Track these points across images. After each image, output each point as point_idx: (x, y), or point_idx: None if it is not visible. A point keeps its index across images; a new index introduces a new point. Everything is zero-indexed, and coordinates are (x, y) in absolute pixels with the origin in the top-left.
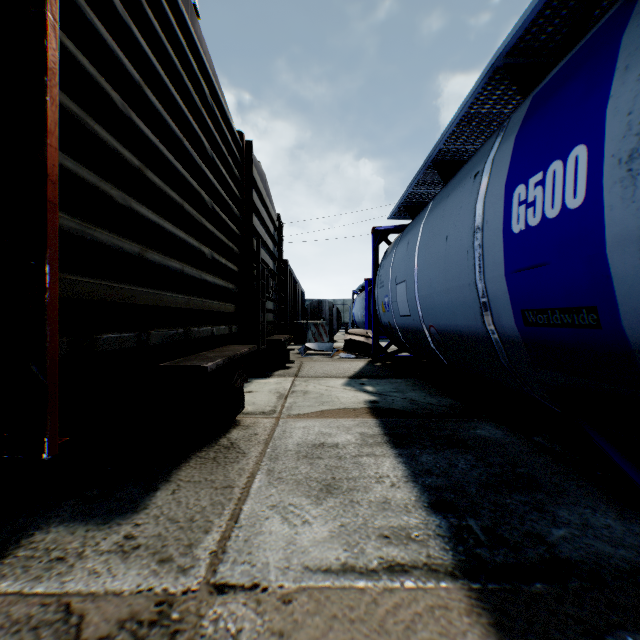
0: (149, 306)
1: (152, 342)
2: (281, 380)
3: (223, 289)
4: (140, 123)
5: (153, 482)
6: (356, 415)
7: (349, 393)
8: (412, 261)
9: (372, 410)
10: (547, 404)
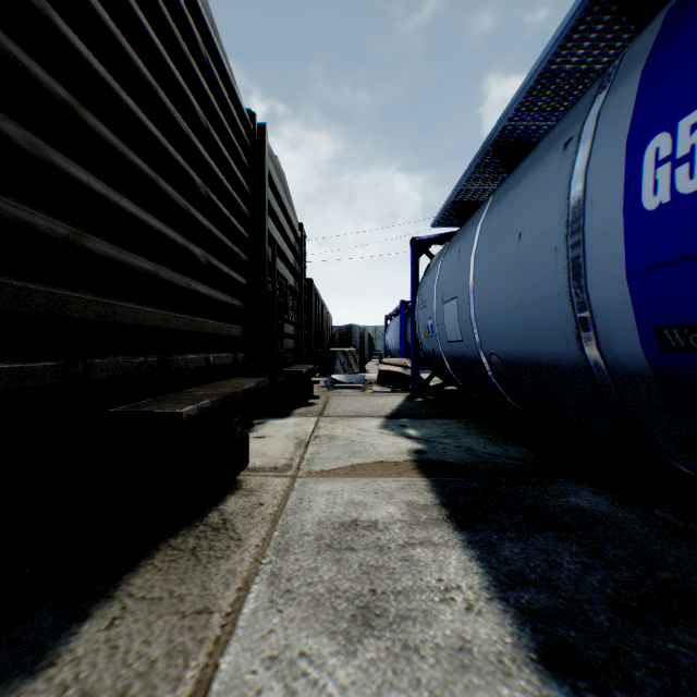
0: (91, 321)
1: (96, 376)
2: (302, 421)
3: (225, 305)
4: (71, 35)
5: (86, 600)
6: (399, 472)
7: (387, 439)
8: (466, 272)
9: (419, 464)
10: (671, 463)
